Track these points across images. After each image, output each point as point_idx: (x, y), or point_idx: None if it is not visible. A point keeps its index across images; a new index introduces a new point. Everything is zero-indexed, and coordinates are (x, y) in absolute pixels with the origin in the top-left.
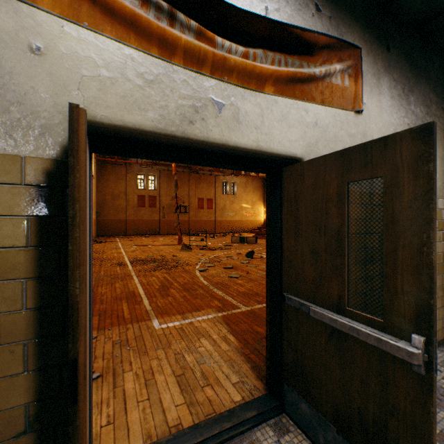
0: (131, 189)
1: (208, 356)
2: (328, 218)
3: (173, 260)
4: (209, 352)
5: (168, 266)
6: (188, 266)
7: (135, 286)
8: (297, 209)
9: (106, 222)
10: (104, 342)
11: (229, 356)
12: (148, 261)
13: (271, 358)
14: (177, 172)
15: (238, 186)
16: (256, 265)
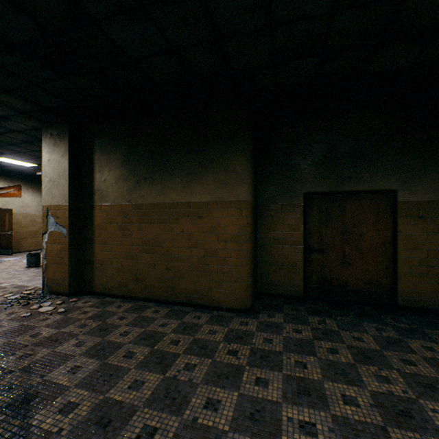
0: None
1: None
2: (4, 218)
3: None
4: None
5: None
6: None
7: None
8: None
9: None
10: None
11: None
12: None
13: None
14: None
15: None
16: None
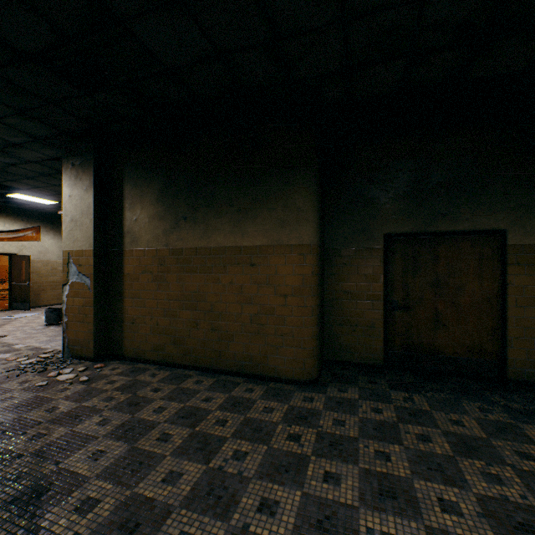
0: None
1: None
2: (20, 266)
3: None
4: None
5: None
6: None
7: None
8: (15, 264)
9: None
10: None
11: None
12: None
13: (10, 300)
14: None
15: None
16: None
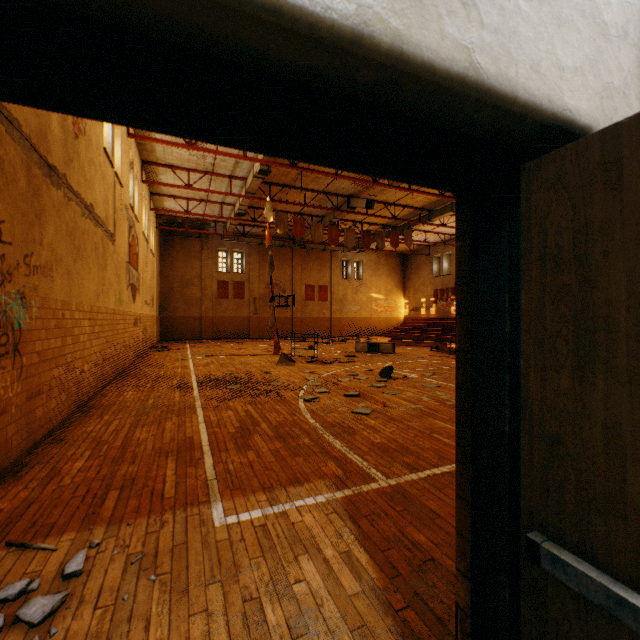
0: (208, 273)
1: (314, 610)
2: None
3: (265, 380)
4: (317, 599)
5: (255, 391)
6: (287, 390)
7: (197, 427)
8: (590, 280)
9: (173, 320)
10: (110, 557)
11: (360, 613)
12: (225, 382)
13: None
14: (275, 247)
15: (365, 266)
16: (397, 391)
